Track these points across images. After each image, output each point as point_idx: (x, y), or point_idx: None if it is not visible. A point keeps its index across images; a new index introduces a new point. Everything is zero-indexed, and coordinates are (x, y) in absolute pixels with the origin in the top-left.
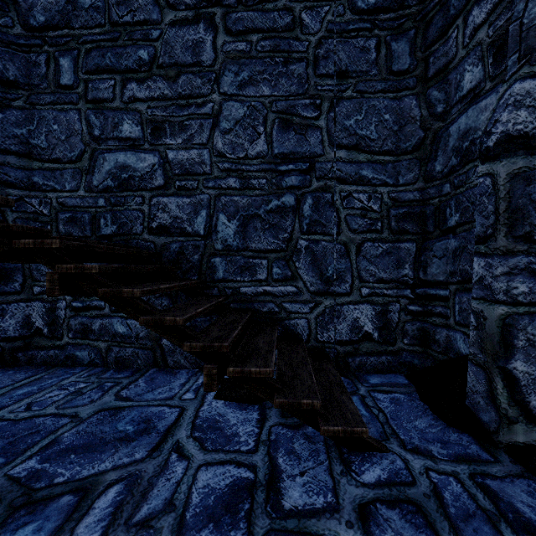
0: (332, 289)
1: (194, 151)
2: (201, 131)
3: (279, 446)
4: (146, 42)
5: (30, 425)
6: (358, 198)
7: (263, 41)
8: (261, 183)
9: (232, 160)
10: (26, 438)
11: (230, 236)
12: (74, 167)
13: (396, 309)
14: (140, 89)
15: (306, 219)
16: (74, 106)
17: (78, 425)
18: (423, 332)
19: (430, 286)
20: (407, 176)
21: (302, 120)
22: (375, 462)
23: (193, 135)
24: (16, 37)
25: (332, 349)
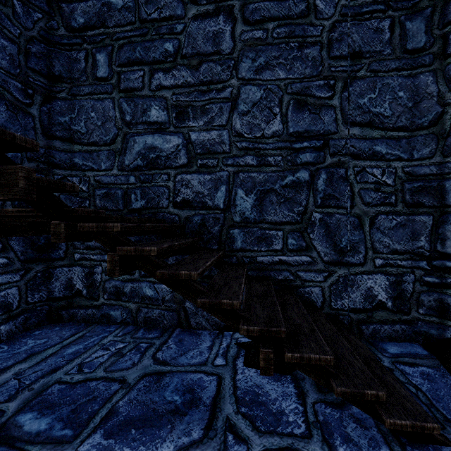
0: (346, 259)
1: (214, 132)
2: (221, 114)
3: (332, 431)
4: (171, 35)
5: (86, 389)
6: (372, 172)
7: (278, 28)
8: (277, 160)
9: (249, 139)
10: (86, 406)
11: (248, 209)
12: (108, 149)
13: (410, 279)
14: (166, 78)
15: (320, 193)
16: (108, 96)
17: (128, 392)
18: (440, 304)
19: (449, 259)
20: (422, 150)
21: (316, 100)
22: None
23: (213, 117)
24: (60, 37)
25: (346, 316)
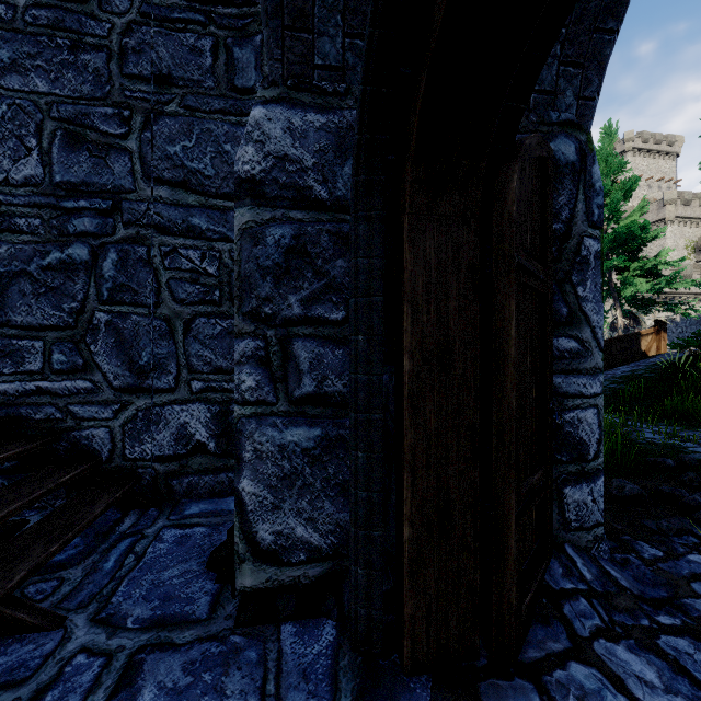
0: (149, 383)
1: None
2: None
3: None
4: None
5: None
6: (187, 255)
7: (36, 9)
8: (33, 225)
9: None
10: None
11: None
12: None
13: None
14: None
15: (107, 282)
16: None
17: None
18: None
19: None
20: None
21: (101, 136)
22: (7, 652)
23: None
24: None
25: (149, 469)
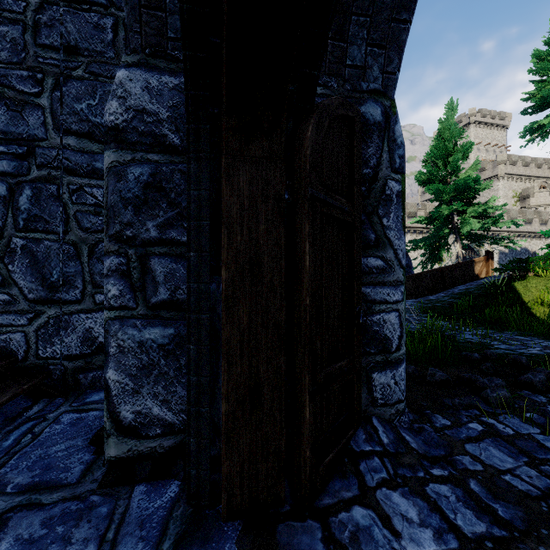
0: (59, 296)
1: None
2: None
3: None
4: None
5: None
6: (92, 192)
7: None
8: None
9: None
10: None
11: None
12: None
13: None
14: None
15: (23, 214)
16: None
17: None
18: None
19: None
20: None
21: (18, 94)
22: None
23: None
24: None
25: (59, 366)
